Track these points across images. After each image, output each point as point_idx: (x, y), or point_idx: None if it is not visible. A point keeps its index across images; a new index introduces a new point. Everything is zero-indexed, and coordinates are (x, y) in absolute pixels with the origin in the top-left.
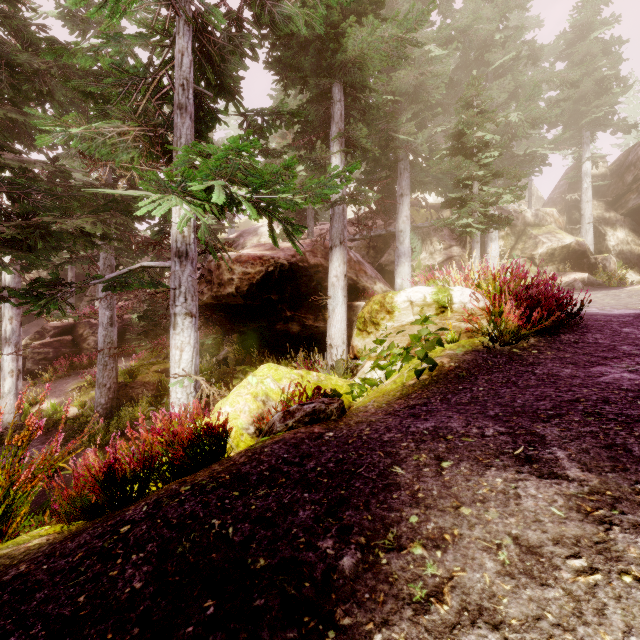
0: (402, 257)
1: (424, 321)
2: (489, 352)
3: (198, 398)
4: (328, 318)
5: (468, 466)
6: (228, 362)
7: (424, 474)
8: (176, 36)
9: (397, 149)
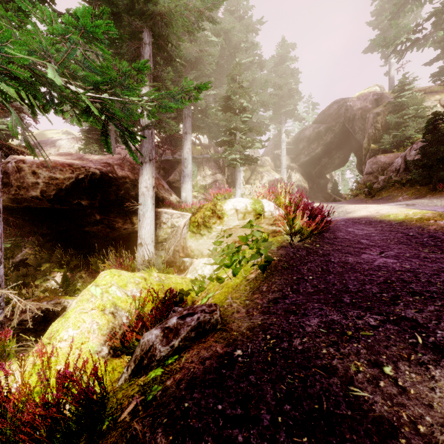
0: (186, 177)
1: (250, 225)
2: (292, 247)
3: (2, 313)
4: (139, 221)
5: (408, 368)
6: (27, 263)
7: (387, 391)
8: None
9: None
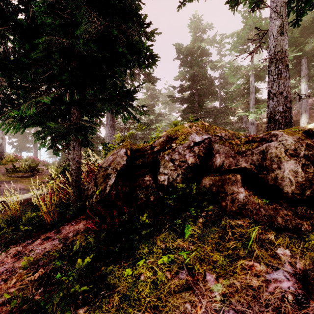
0: None
1: None
2: None
3: None
4: None
5: None
6: None
7: None
8: (250, 77)
9: None
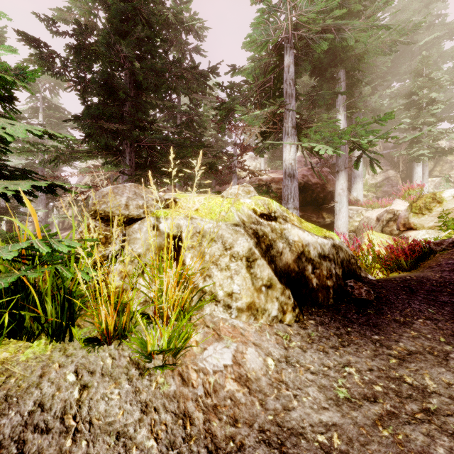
0: (357, 178)
1: None
2: None
3: None
4: (335, 215)
5: None
6: None
7: None
8: (285, 56)
9: None
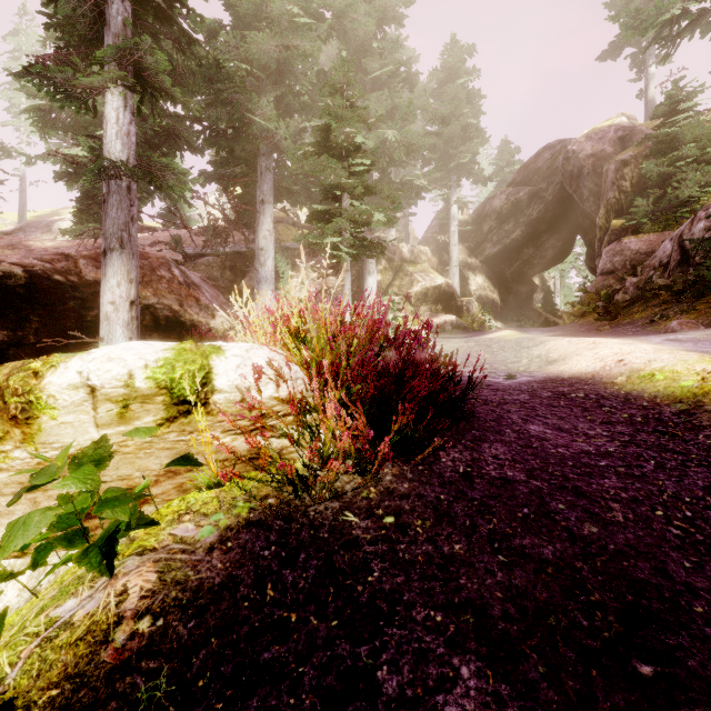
0: (263, 283)
1: (94, 459)
2: (284, 533)
3: None
4: None
5: None
6: None
7: None
8: None
9: (257, 140)
